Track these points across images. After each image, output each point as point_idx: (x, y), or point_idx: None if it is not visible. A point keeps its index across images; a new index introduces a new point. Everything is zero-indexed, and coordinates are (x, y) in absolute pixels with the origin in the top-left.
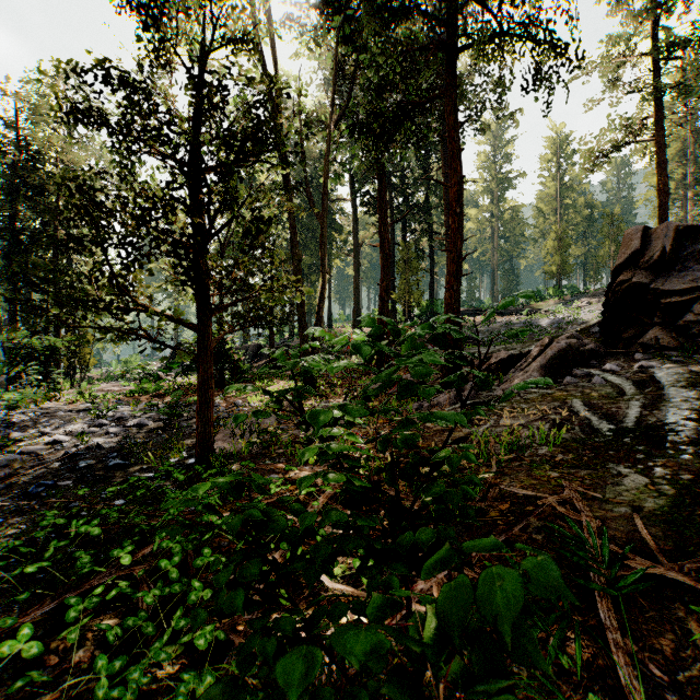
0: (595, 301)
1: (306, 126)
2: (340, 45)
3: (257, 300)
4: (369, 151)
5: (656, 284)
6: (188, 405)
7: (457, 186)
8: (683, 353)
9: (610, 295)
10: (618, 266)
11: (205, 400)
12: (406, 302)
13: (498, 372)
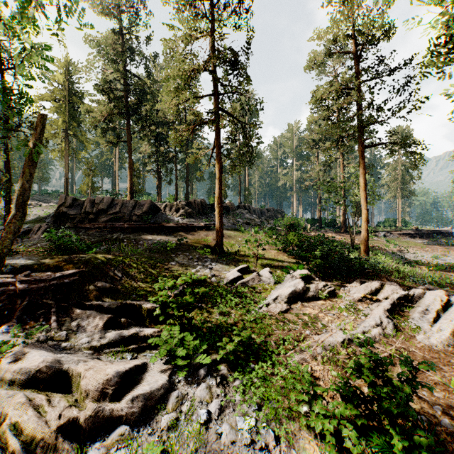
0: (34, 203)
1: None
2: None
3: None
4: None
5: (69, 212)
6: None
7: (11, 175)
8: (75, 229)
9: (57, 213)
10: (59, 205)
11: None
12: None
13: (24, 235)
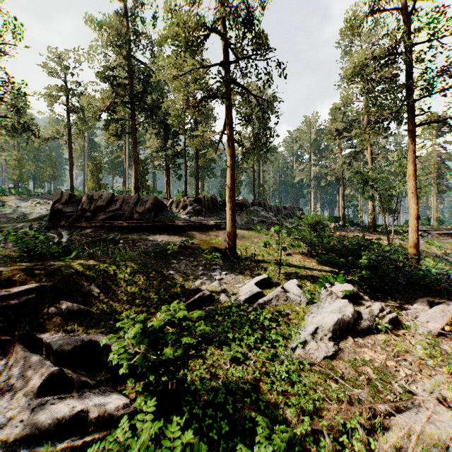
0: (43, 201)
1: None
2: None
3: None
4: None
5: (64, 209)
6: None
7: None
8: (70, 228)
9: (52, 210)
10: (54, 202)
11: None
12: None
13: None
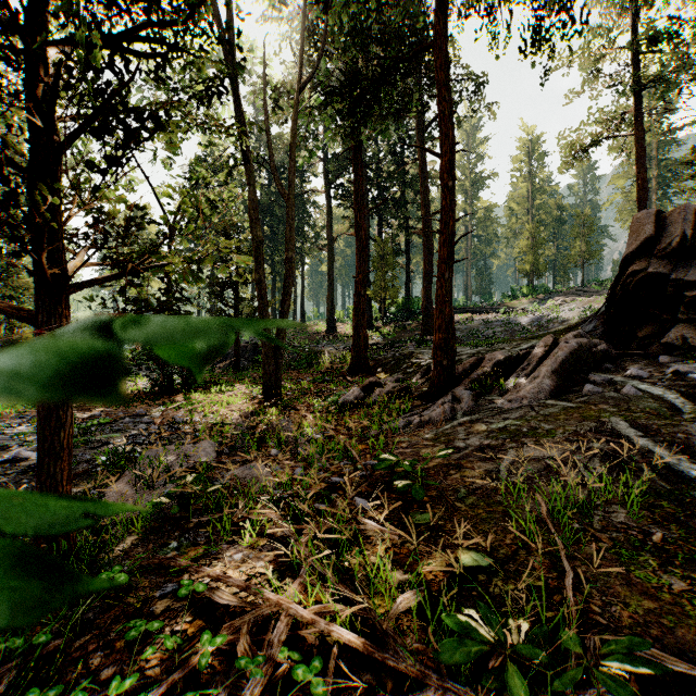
0: (570, 299)
1: (273, 97)
2: (311, 6)
3: (220, 294)
4: (343, 118)
5: (678, 275)
6: (113, 421)
7: (449, 154)
8: None
9: (619, 288)
10: (629, 254)
11: (50, 448)
12: (382, 299)
13: (495, 377)
